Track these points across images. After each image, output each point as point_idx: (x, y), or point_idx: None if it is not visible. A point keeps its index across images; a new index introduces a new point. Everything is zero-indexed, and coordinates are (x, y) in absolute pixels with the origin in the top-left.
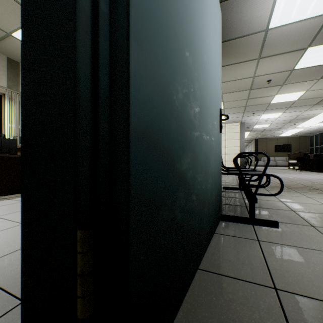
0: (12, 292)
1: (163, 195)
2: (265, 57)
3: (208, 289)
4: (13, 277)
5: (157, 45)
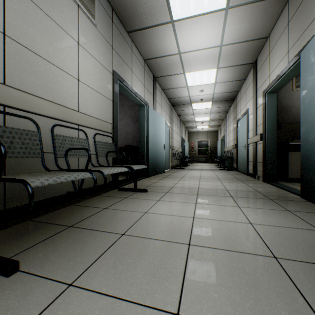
0: None
1: (306, 165)
2: None
3: (312, 209)
4: None
5: (304, 132)
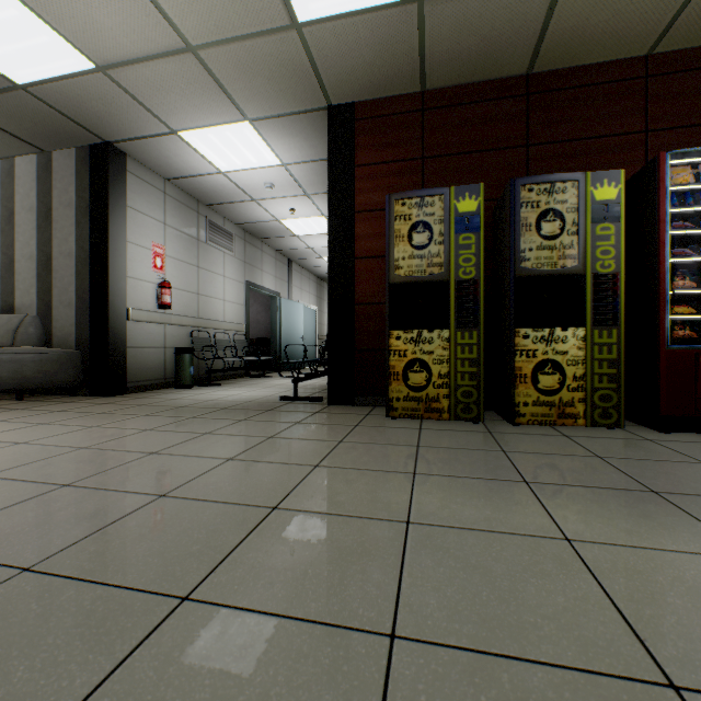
0: None
1: None
2: (176, 49)
3: None
4: None
5: None
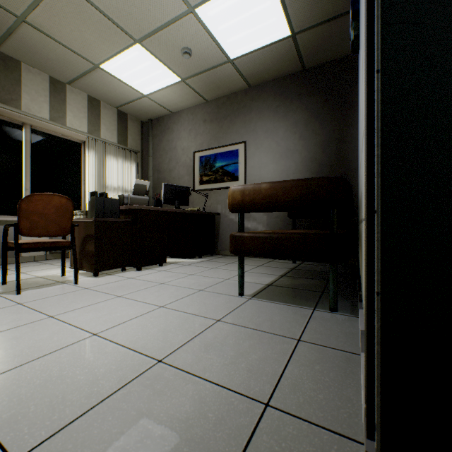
0: (240, 392)
1: None
2: None
3: None
4: (222, 374)
5: None
